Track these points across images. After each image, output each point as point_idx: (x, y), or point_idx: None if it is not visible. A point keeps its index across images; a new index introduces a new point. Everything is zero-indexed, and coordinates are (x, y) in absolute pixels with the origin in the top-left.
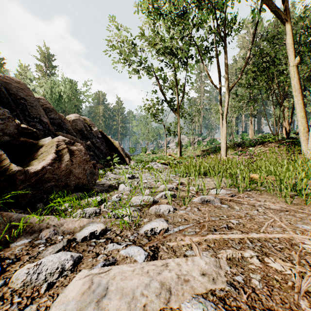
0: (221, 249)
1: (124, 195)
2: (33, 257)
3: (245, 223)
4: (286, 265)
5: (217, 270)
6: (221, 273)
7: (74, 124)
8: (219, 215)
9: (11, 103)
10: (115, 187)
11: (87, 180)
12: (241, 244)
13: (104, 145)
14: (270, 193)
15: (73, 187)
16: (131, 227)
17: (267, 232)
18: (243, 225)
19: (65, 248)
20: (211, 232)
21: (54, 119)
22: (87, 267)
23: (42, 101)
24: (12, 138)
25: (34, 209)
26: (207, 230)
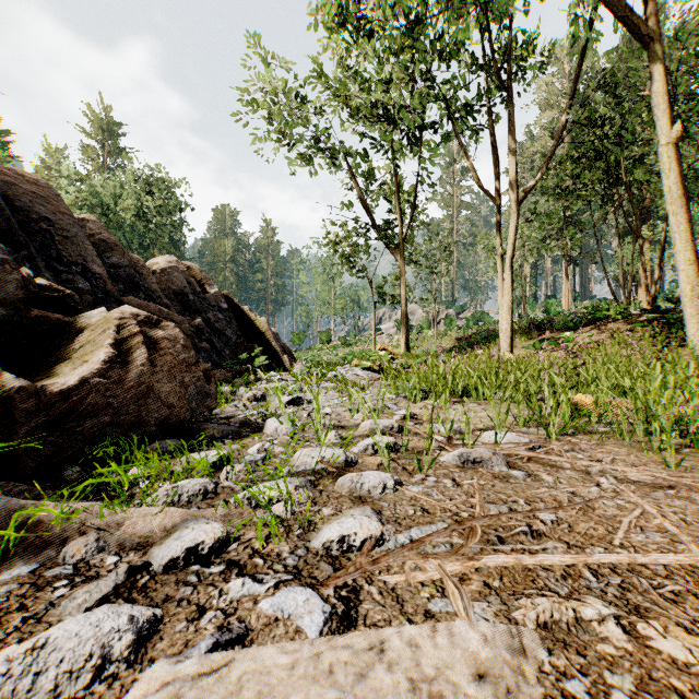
0: (521, 596)
1: (277, 446)
2: (34, 618)
3: (572, 520)
4: (697, 644)
5: (516, 663)
6: (528, 672)
7: (164, 278)
8: (508, 497)
9: (16, 229)
10: (257, 425)
11: (190, 409)
12: (570, 579)
13: (233, 327)
14: (623, 440)
15: (156, 426)
16: (291, 530)
17: (630, 545)
18: (569, 527)
19: (120, 590)
20: (491, 544)
21: (118, 267)
22: (171, 649)
23: (90, 227)
24: (13, 310)
25: (58, 481)
26: (480, 540)
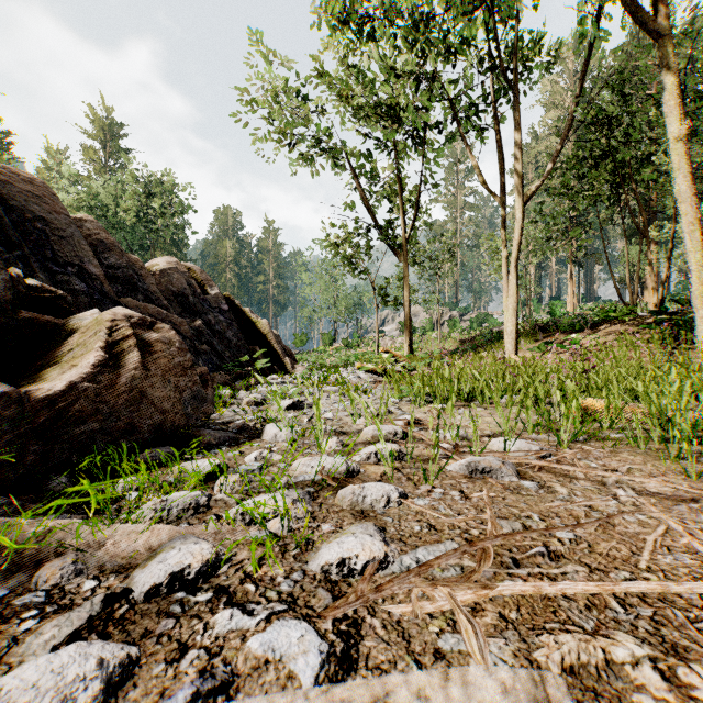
0: (542, 631)
1: (275, 454)
2: None
3: (592, 539)
4: None
5: None
6: None
7: (164, 279)
8: (520, 512)
9: (9, 228)
10: (256, 431)
11: (185, 414)
12: (595, 610)
13: (234, 329)
14: (638, 447)
15: (149, 433)
16: (287, 550)
17: (658, 568)
18: (589, 546)
19: (94, 623)
20: (505, 568)
21: (116, 268)
22: (145, 699)
23: (88, 227)
24: (1, 311)
25: (43, 492)
26: (493, 563)
